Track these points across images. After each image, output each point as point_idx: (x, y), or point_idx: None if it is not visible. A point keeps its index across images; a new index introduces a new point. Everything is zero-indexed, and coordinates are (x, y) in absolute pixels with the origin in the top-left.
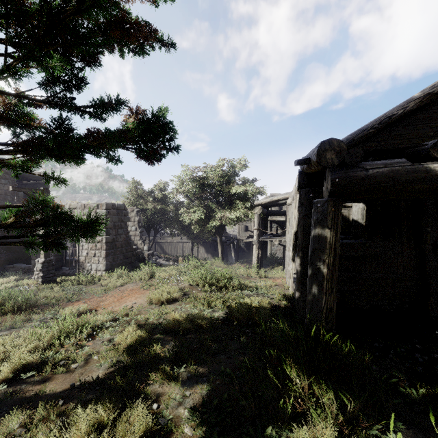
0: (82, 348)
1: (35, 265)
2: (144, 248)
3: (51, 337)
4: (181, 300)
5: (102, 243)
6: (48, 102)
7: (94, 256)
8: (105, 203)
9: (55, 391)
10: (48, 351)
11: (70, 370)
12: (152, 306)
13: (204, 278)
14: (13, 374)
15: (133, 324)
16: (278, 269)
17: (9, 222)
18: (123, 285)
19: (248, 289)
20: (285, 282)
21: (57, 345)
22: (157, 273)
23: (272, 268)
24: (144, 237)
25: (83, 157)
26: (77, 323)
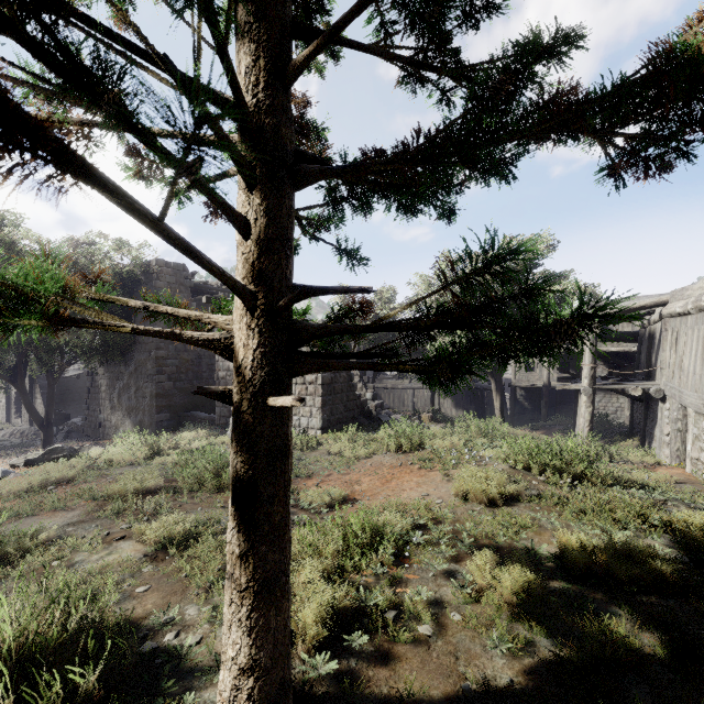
0: (399, 583)
1: (220, 415)
2: (366, 396)
3: (335, 551)
4: (523, 498)
5: (317, 386)
6: (418, 62)
7: (303, 405)
8: (320, 321)
9: (430, 696)
10: (342, 579)
11: (418, 638)
12: (472, 505)
13: (540, 457)
14: (318, 626)
15: (469, 542)
16: (629, 445)
17: (390, 316)
18: (369, 456)
19: (634, 487)
20: (701, 478)
21: (351, 568)
22: (425, 439)
23: (612, 443)
24: (365, 378)
25: (501, 172)
26: (362, 526)
